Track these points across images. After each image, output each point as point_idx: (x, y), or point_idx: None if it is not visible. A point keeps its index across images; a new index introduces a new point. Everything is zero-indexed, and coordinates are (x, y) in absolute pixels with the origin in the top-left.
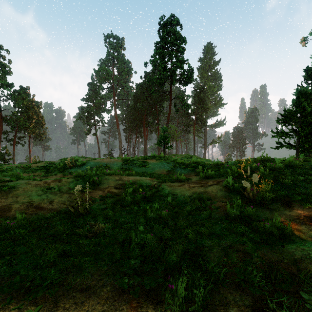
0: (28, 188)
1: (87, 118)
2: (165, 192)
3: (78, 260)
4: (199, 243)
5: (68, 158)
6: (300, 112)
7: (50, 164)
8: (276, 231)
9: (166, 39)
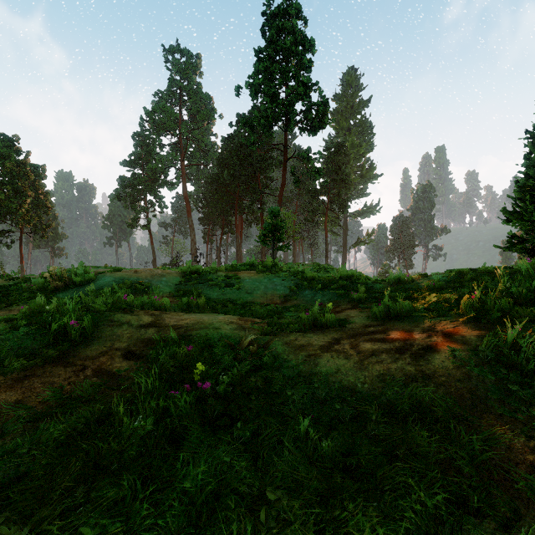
0: None
1: (131, 197)
2: (283, 373)
3: None
4: None
5: (53, 267)
6: None
7: (22, 281)
8: None
9: (278, 42)
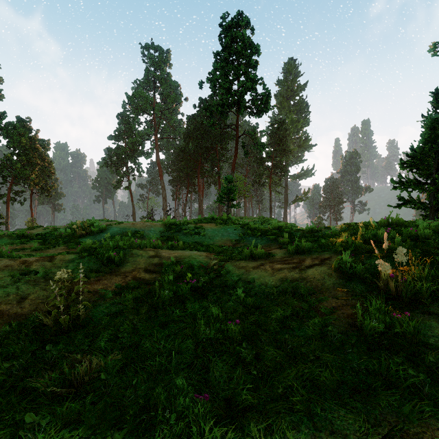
0: None
1: (116, 164)
2: (232, 279)
3: None
4: (317, 413)
5: (79, 221)
6: (436, 151)
7: (52, 230)
8: None
9: (231, 48)
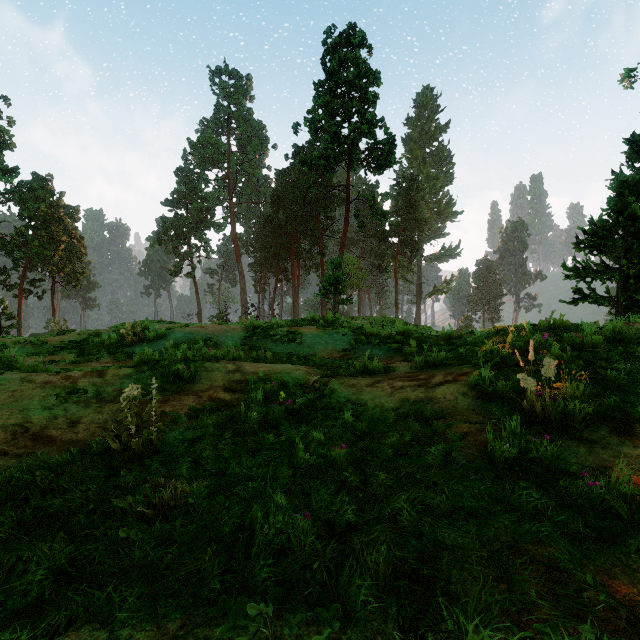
0: (24, 391)
1: (173, 241)
2: (338, 400)
3: (104, 596)
4: (427, 535)
5: (128, 323)
6: (625, 226)
7: (90, 336)
8: (623, 504)
9: (340, 76)
